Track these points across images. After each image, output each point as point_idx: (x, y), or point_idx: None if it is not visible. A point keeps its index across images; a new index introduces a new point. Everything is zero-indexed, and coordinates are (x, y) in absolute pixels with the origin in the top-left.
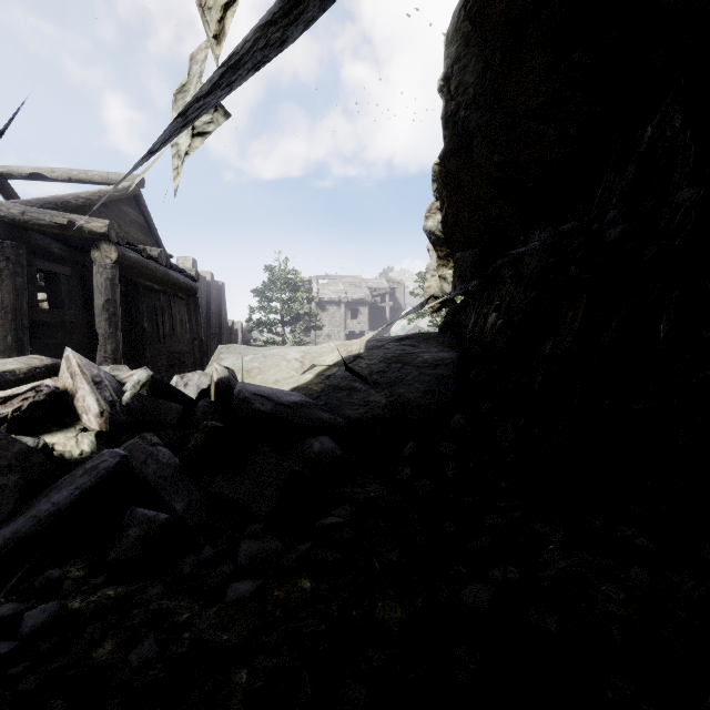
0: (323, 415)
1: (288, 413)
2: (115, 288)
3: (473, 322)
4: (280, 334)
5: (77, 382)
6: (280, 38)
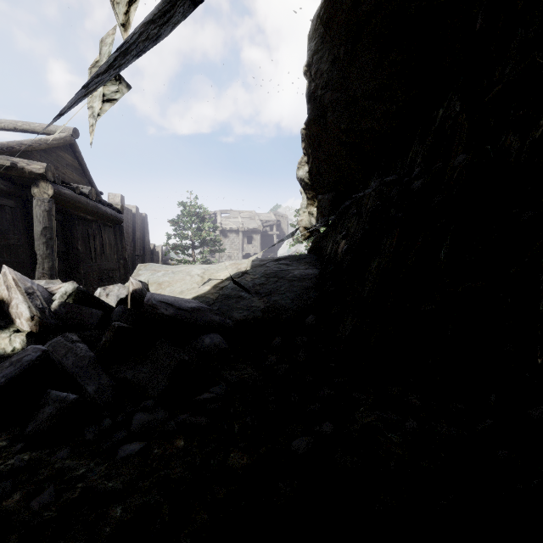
0: (215, 317)
1: (187, 316)
2: (52, 218)
3: (330, 247)
4: (191, 255)
5: (11, 293)
6: (156, 34)
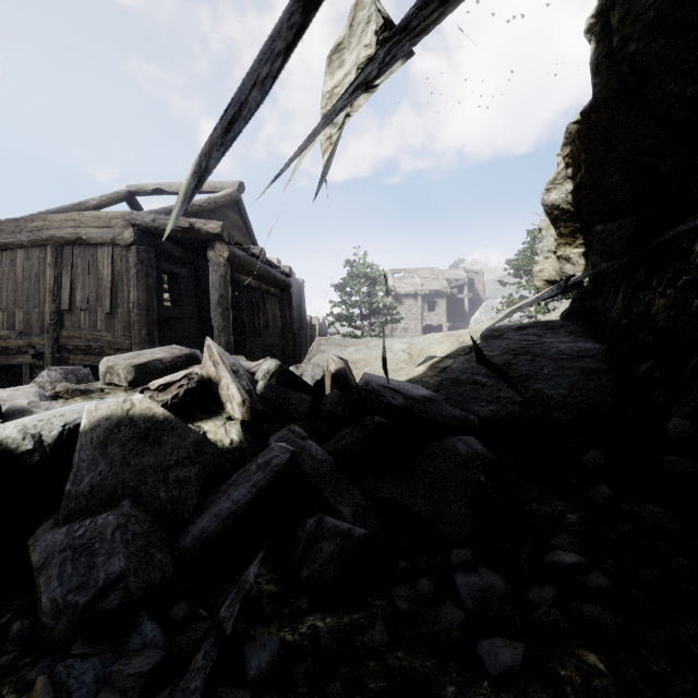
0: (454, 411)
1: (420, 408)
2: (227, 285)
3: (621, 306)
4: (359, 328)
5: (219, 370)
6: None
